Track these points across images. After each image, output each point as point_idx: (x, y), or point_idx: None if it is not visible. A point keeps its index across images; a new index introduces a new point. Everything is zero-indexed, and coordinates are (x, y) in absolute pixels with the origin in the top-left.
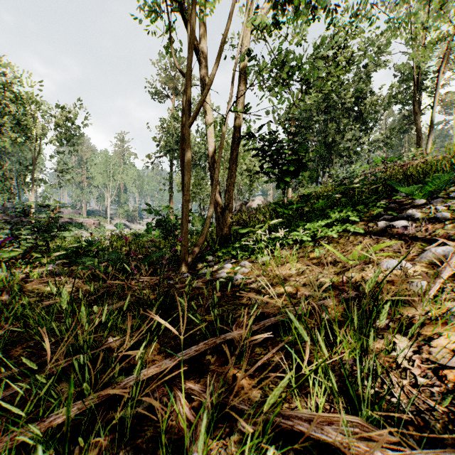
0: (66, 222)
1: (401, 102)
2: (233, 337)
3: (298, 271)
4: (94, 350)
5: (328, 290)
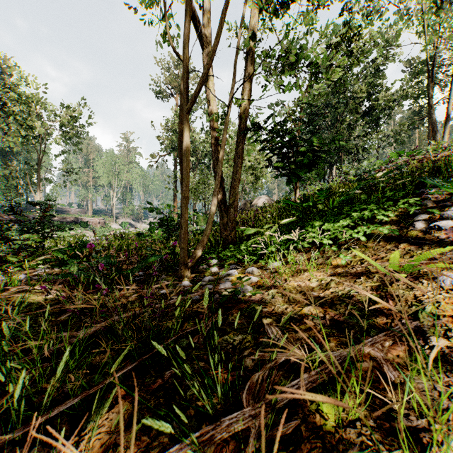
0: (72, 222)
1: (412, 97)
2: (244, 426)
3: (321, 284)
4: (19, 430)
5: (370, 315)
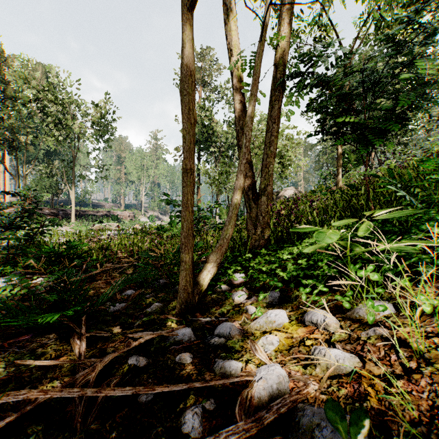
0: (105, 215)
1: None
2: None
3: None
4: None
5: None
